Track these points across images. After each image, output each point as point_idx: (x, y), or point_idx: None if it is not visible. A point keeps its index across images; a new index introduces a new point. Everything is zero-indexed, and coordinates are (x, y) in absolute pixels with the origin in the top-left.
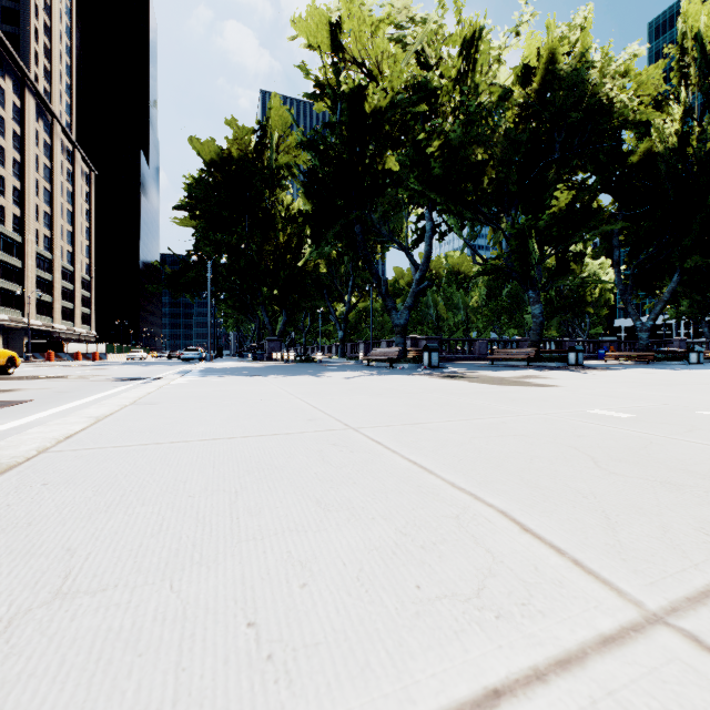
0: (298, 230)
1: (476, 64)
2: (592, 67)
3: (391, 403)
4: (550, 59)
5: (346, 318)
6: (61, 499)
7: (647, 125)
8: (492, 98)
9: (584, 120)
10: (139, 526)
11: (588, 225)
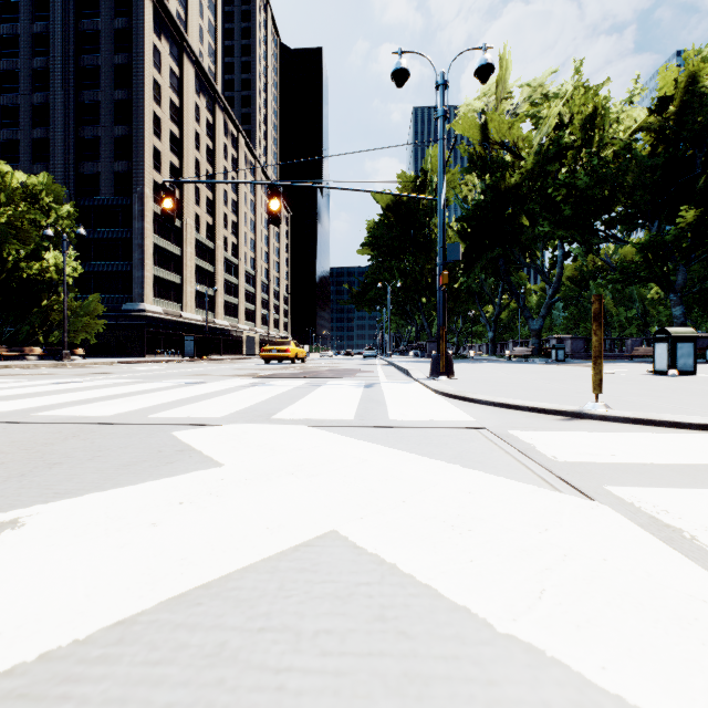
0: None
1: (599, 127)
2: None
3: (500, 368)
4: (691, 84)
5: (496, 321)
6: None
7: None
8: (614, 149)
9: None
10: None
11: None
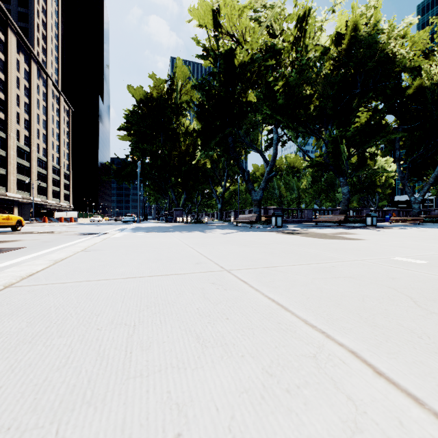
0: (193, 141)
1: (306, 33)
2: (382, 32)
3: (252, 251)
4: (354, 28)
5: (223, 196)
6: (0, 330)
7: (418, 70)
8: (316, 54)
9: (376, 67)
10: (50, 358)
11: (379, 135)
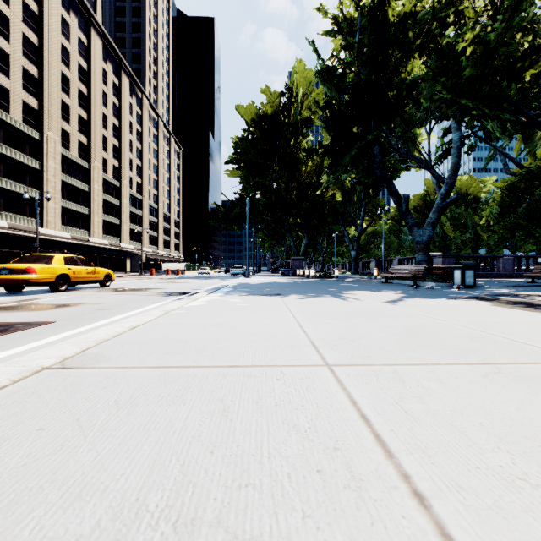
0: (317, 167)
1: None
2: None
3: None
4: None
5: (358, 240)
6: None
7: None
8: None
9: None
10: None
11: None
